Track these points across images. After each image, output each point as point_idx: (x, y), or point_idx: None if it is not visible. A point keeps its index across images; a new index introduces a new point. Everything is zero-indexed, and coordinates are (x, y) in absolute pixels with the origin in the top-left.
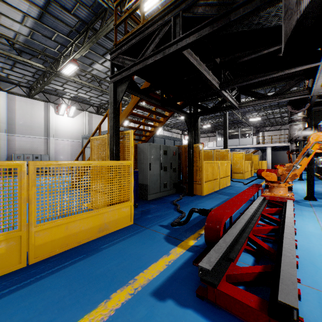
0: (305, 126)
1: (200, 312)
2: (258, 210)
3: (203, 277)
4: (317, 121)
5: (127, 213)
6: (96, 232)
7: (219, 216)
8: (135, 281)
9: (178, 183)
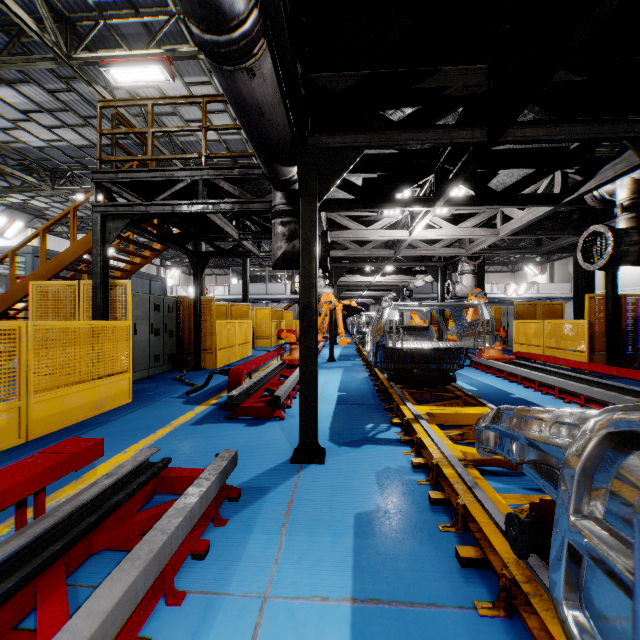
0: (326, 284)
1: (230, 422)
2: (277, 369)
3: (231, 403)
4: (337, 278)
5: (125, 387)
6: (93, 410)
7: (240, 370)
8: (172, 424)
9: (177, 354)
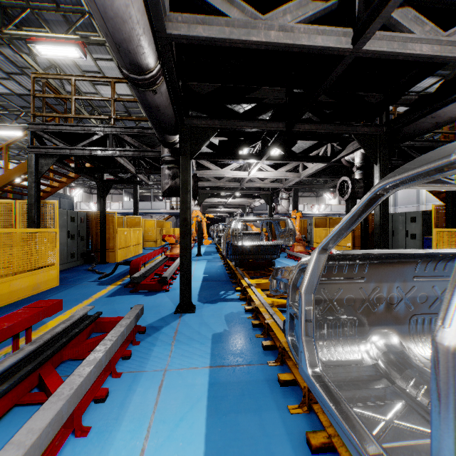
0: (195, 204)
1: (133, 294)
2: (162, 261)
3: (133, 282)
4: (203, 200)
5: (54, 275)
6: (32, 291)
7: (138, 261)
8: (93, 297)
9: (87, 253)
